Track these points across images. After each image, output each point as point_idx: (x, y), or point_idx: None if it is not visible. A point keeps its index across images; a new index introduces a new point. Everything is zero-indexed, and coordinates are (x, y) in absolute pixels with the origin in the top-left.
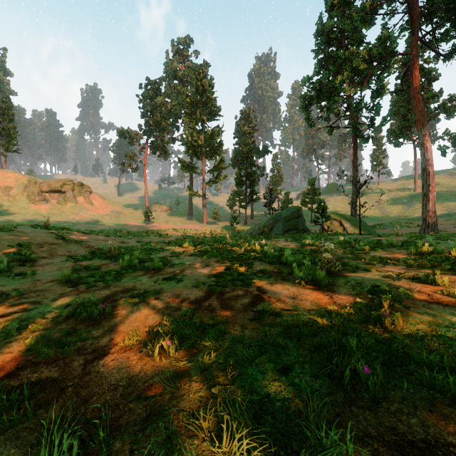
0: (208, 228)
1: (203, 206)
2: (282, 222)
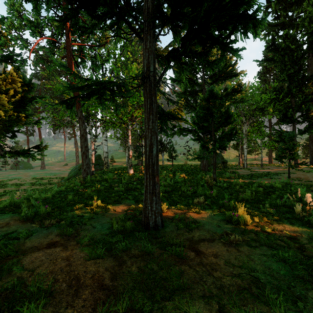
0: None
1: None
2: None
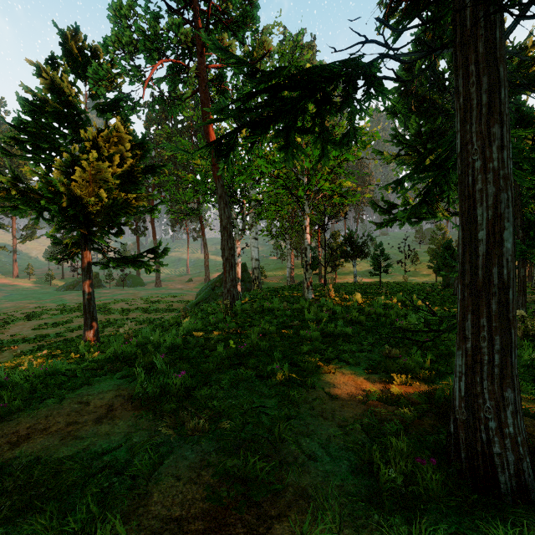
0: (21, 283)
1: (14, 262)
2: None
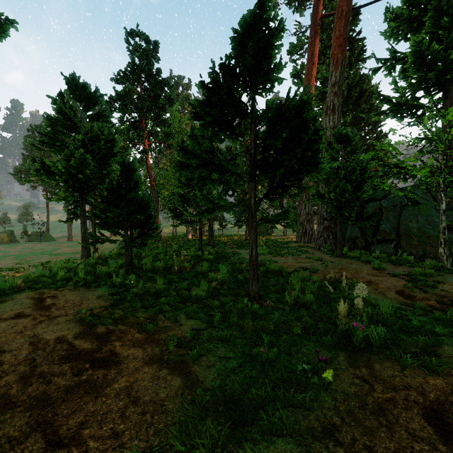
0: None
1: None
2: (1, 238)
